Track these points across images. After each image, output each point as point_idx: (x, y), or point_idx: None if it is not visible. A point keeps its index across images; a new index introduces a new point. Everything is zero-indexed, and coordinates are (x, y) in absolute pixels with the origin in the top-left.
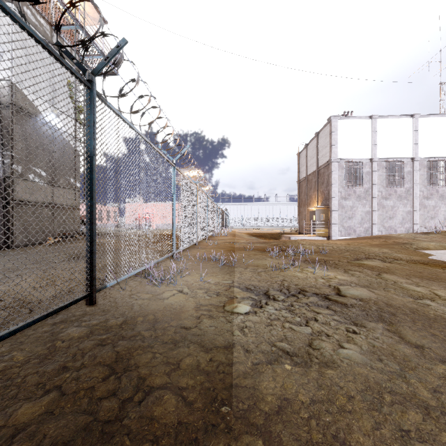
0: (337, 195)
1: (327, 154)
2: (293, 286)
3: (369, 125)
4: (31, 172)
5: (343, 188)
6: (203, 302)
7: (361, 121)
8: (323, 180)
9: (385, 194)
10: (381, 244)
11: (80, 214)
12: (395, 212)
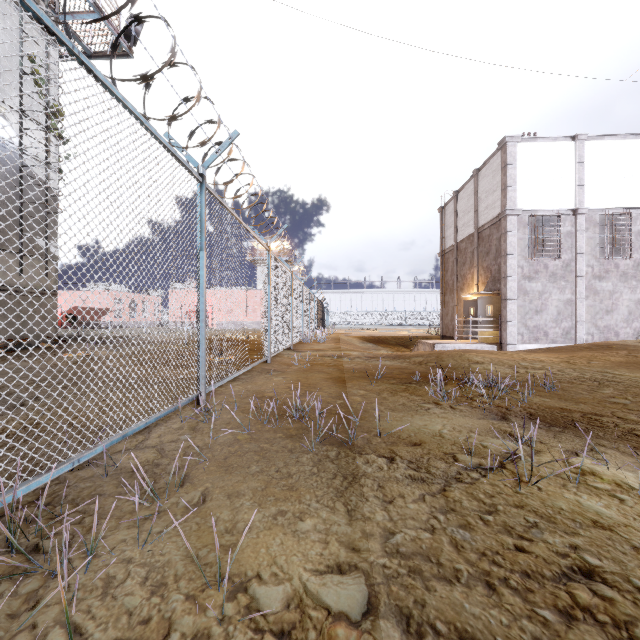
0: (516, 272)
1: (496, 203)
2: None
3: (571, 152)
4: None
5: (527, 260)
6: None
7: (557, 145)
8: (488, 248)
9: (599, 270)
10: (634, 362)
11: (100, 306)
12: (616, 301)
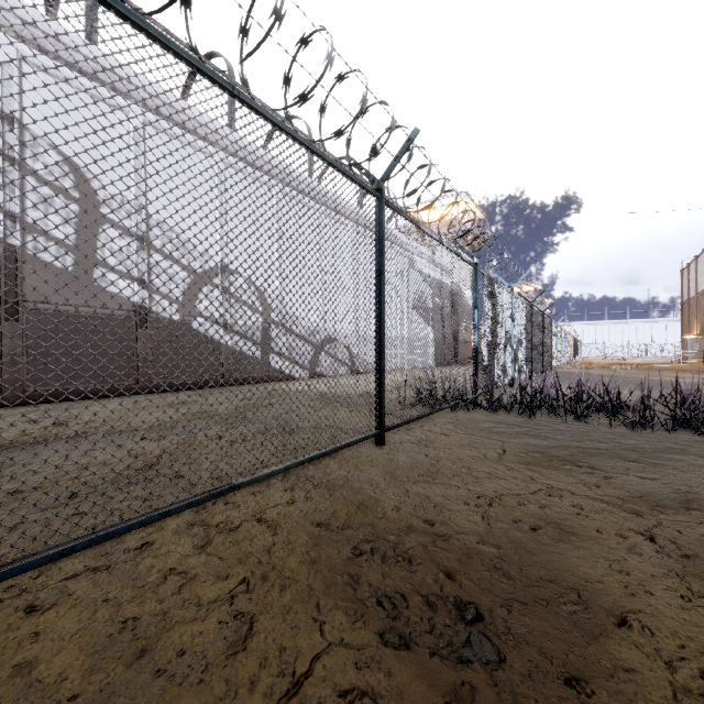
0: None
1: (703, 282)
2: (611, 371)
3: None
4: (461, 325)
5: None
6: (581, 371)
7: None
8: (700, 308)
9: None
10: None
11: None
12: None
